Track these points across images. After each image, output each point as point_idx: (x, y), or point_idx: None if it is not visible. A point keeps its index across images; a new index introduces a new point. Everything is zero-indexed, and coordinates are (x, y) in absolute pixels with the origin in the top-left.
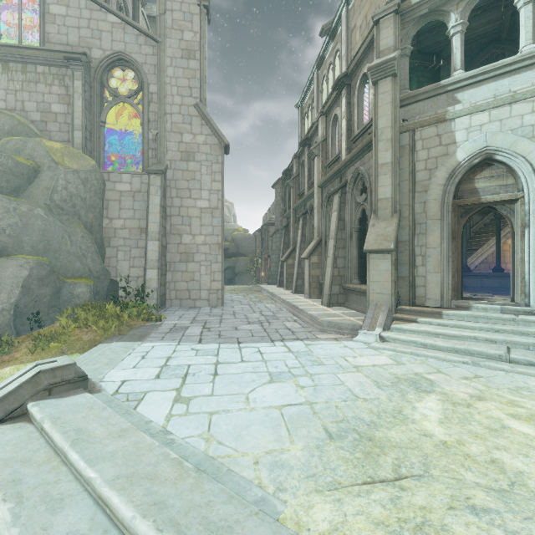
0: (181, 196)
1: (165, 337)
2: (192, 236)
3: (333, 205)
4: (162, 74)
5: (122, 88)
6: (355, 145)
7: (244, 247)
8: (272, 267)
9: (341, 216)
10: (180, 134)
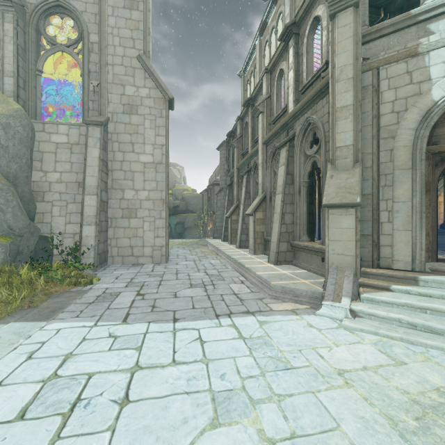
0: (124, 150)
1: (83, 311)
2: (135, 192)
3: (279, 159)
4: (103, 23)
5: (65, 41)
6: (304, 96)
7: (193, 205)
8: (217, 223)
9: (289, 170)
10: (123, 86)
